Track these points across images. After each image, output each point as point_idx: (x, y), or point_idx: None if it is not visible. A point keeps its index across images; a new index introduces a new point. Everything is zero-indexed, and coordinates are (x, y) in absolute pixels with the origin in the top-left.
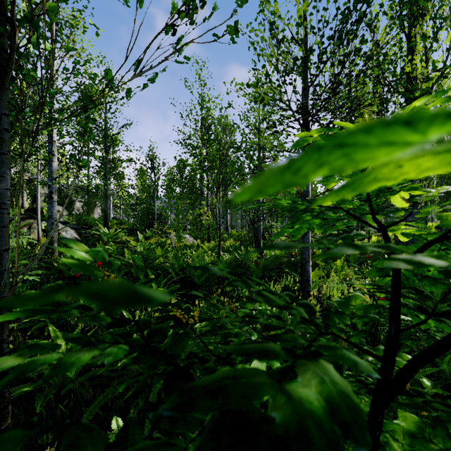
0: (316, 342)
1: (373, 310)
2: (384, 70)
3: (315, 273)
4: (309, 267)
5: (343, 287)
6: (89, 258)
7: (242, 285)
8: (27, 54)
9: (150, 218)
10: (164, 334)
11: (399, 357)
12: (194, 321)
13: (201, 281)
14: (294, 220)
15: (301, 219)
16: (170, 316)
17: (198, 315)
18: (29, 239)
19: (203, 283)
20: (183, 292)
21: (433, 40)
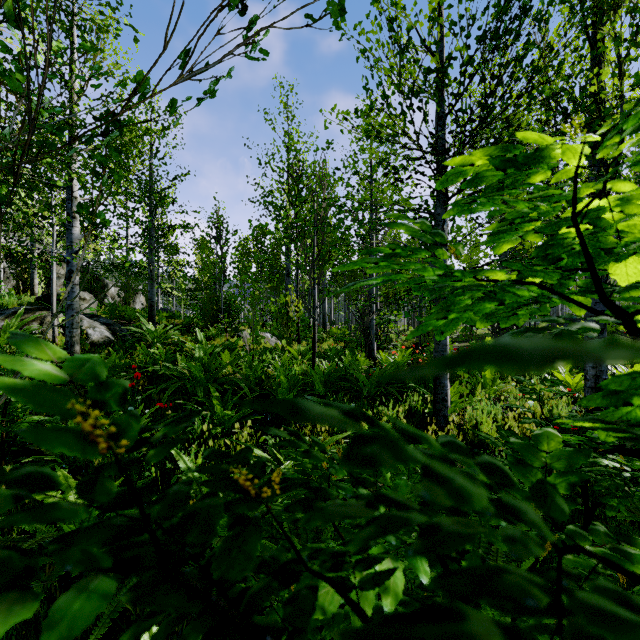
0: (572, 595)
1: (582, 461)
2: (556, 91)
3: (454, 389)
4: (445, 380)
5: (496, 409)
6: (59, 376)
7: (391, 457)
8: (19, 54)
9: (214, 309)
10: (211, 524)
11: (636, 547)
12: (271, 492)
13: None
14: (444, 307)
15: (456, 304)
16: (227, 480)
17: (279, 480)
18: None
19: None
20: (261, 416)
21: (632, 44)
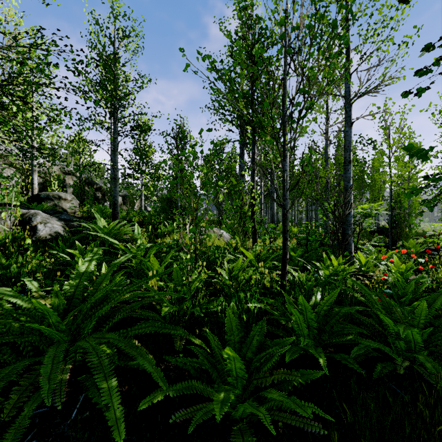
0: None
1: None
2: None
3: None
4: None
5: None
6: None
7: None
8: None
9: (172, 206)
10: None
11: None
12: None
13: None
14: None
15: None
16: None
17: None
18: None
19: None
20: None
21: None
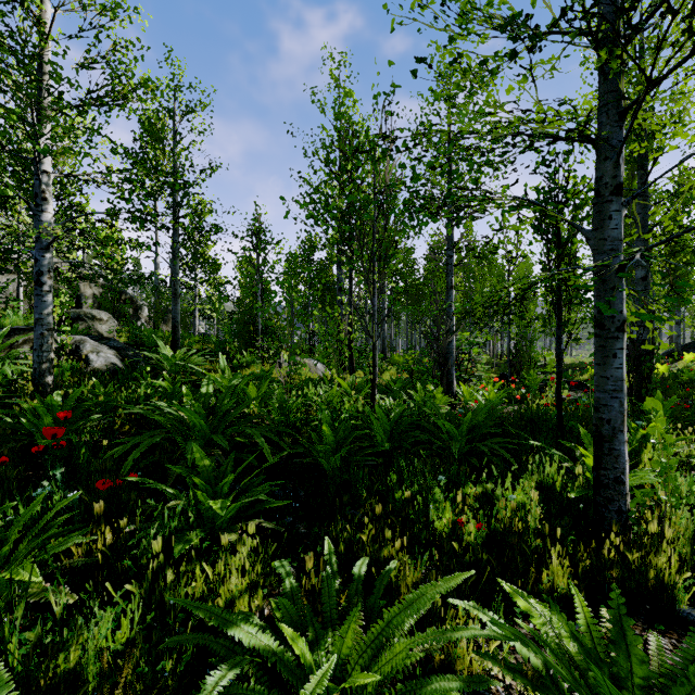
0: None
1: None
2: None
3: None
4: (622, 445)
5: None
6: None
7: None
8: None
9: (250, 330)
10: None
11: None
12: None
13: (332, 470)
14: None
15: None
16: None
17: None
18: (23, 367)
19: (335, 475)
20: (283, 503)
21: None
